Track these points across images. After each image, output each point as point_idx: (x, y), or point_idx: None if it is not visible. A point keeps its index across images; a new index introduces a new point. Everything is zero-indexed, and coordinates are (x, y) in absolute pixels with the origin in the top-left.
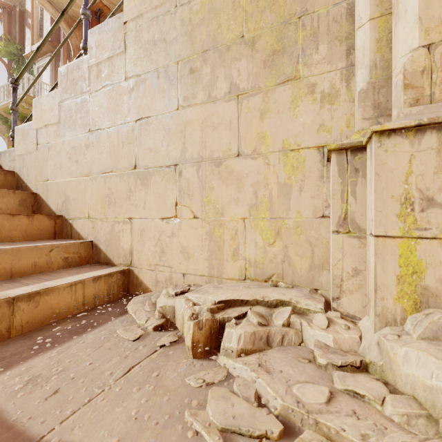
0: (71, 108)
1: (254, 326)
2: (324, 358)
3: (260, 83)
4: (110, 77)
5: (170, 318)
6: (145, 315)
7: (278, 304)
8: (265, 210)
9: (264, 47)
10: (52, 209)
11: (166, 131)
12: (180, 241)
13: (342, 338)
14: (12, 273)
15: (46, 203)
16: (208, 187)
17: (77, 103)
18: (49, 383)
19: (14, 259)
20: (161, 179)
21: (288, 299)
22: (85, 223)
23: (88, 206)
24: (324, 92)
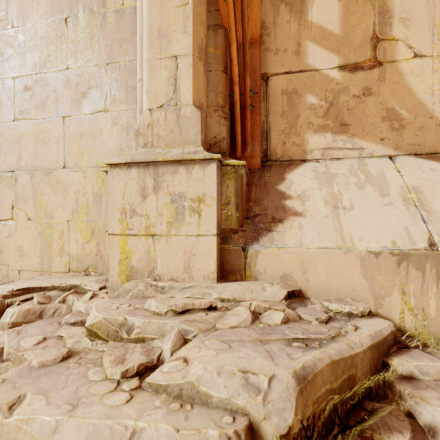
0: None
1: (33, 305)
2: (64, 320)
3: (80, 110)
4: None
5: None
6: None
7: (72, 288)
8: (84, 214)
9: (83, 81)
10: None
11: (3, 139)
12: (16, 241)
13: (91, 306)
14: None
15: None
16: (40, 193)
17: None
18: None
19: None
20: None
21: (79, 283)
22: None
23: None
24: (123, 125)
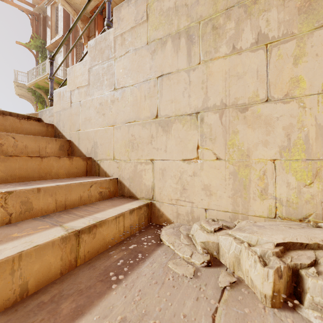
0: (99, 72)
1: None
2: None
3: (293, 29)
4: (133, 43)
5: (213, 254)
6: (187, 249)
7: None
8: (300, 151)
9: None
10: (83, 153)
11: (187, 84)
12: (202, 180)
13: None
14: (65, 205)
15: (78, 148)
16: (232, 131)
17: (103, 67)
18: None
19: (67, 193)
20: (183, 125)
21: None
22: (110, 163)
23: (113, 149)
24: None
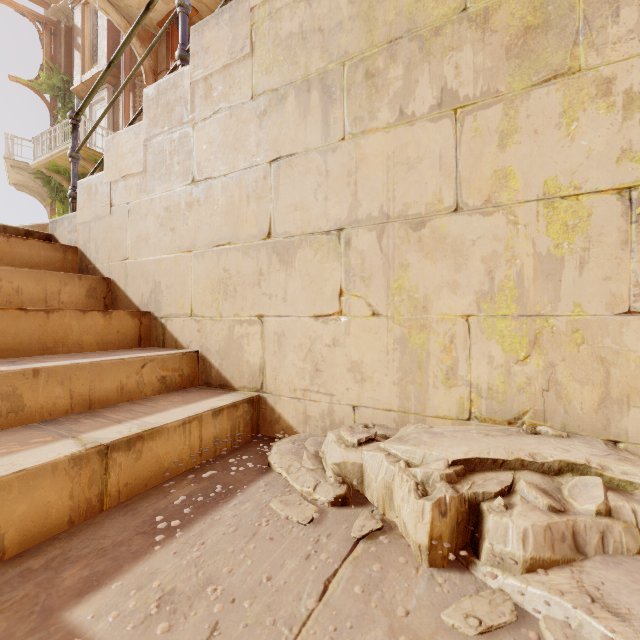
0: (163, 148)
1: (542, 512)
2: None
3: (498, 85)
4: (227, 96)
5: (353, 484)
6: (309, 476)
7: (563, 470)
8: (509, 301)
9: (506, 24)
10: (134, 302)
11: (322, 176)
12: (348, 353)
13: None
14: (90, 402)
15: (125, 293)
16: (398, 264)
17: (172, 140)
18: (195, 610)
19: (93, 379)
20: (315, 253)
21: (583, 461)
22: (186, 323)
23: (190, 297)
24: (632, 92)
